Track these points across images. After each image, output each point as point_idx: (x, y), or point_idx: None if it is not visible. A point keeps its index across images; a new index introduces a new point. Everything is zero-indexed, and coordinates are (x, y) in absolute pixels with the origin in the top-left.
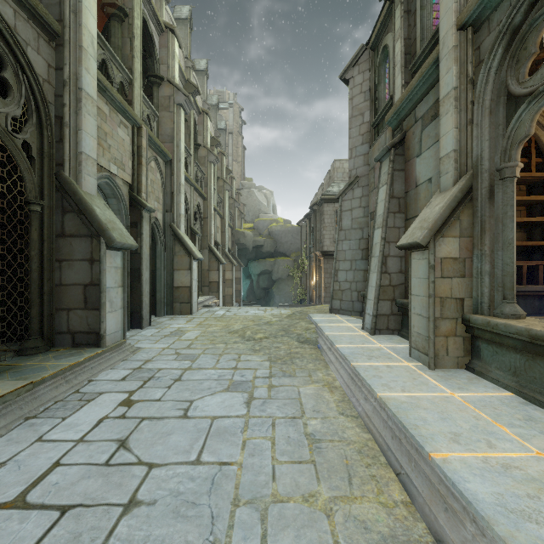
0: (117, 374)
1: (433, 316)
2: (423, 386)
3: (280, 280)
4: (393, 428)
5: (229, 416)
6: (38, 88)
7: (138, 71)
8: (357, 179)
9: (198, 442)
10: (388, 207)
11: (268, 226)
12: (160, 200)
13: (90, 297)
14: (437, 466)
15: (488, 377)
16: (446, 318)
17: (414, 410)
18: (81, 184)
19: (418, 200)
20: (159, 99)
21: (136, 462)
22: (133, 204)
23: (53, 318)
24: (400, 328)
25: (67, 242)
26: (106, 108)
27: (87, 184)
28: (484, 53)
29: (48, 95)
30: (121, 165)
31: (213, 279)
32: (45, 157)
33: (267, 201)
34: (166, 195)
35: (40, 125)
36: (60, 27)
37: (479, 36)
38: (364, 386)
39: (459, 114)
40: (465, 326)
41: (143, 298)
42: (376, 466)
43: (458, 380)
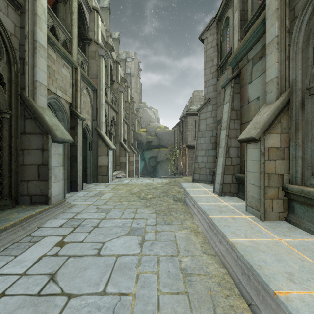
0: (57, 222)
1: (263, 186)
2: (259, 233)
3: (162, 161)
4: (242, 267)
5: (128, 254)
6: (8, 39)
7: (75, 34)
8: (209, 100)
9: (105, 275)
10: (230, 116)
11: (155, 130)
12: (89, 113)
13: (42, 172)
14: (282, 303)
15: (301, 227)
16: (272, 187)
17: (256, 253)
18: (36, 101)
19: (250, 111)
20: (89, 53)
21: (59, 293)
22: (72, 115)
23: (18, 186)
24: (238, 192)
25: (27, 138)
26: (54, 55)
27: (41, 101)
28: (297, 11)
29: (14, 44)
30: (64, 91)
31: (122, 161)
32: (12, 83)
33: (154, 116)
34: (93, 110)
35: (9, 63)
36: (23, 1)
37: (294, 1)
38: (218, 232)
39: (280, 53)
40: (284, 192)
41: (78, 173)
42: (233, 297)
43: (281, 229)
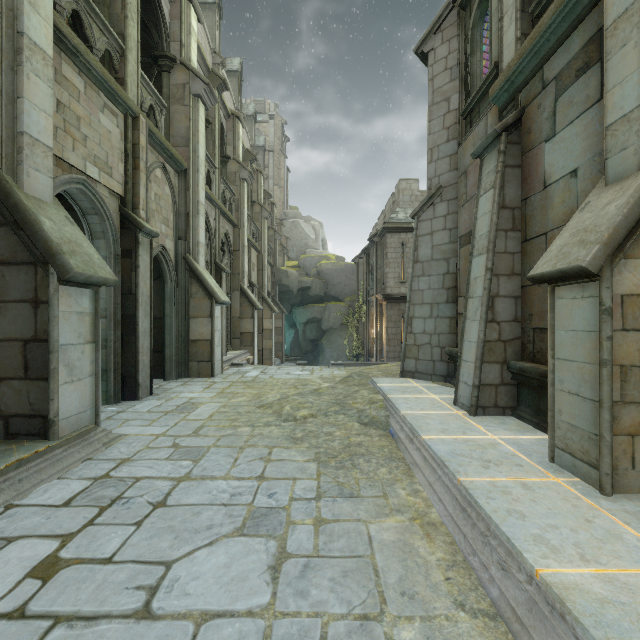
0: (62, 491)
1: (609, 400)
2: (617, 543)
3: (332, 329)
4: None
5: (233, 611)
6: None
7: (135, 40)
8: (440, 191)
9: None
10: (496, 222)
11: (316, 264)
12: (169, 222)
13: (33, 359)
14: None
15: None
16: (631, 402)
17: None
18: (21, 183)
19: (549, 207)
20: (170, 89)
21: None
22: (126, 224)
23: None
24: (515, 405)
25: None
26: (79, 81)
27: (35, 183)
28: None
29: None
30: (106, 167)
31: (246, 329)
32: None
33: (315, 234)
34: (178, 216)
35: None
36: None
37: None
38: (493, 534)
39: None
40: None
41: (139, 357)
42: None
43: None
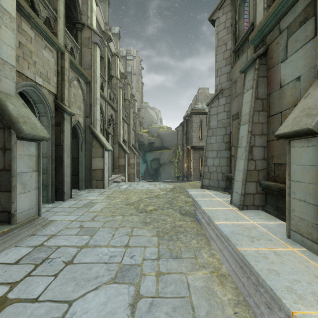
0: (16, 254)
1: None
2: None
3: (165, 163)
4: None
5: None
6: None
7: (62, 13)
8: (222, 91)
9: None
10: (253, 107)
11: (157, 131)
12: (81, 108)
13: (3, 180)
14: None
15: None
16: None
17: None
18: None
19: (283, 98)
20: (81, 39)
21: None
22: (57, 109)
23: None
24: (264, 204)
25: None
26: (31, 32)
27: (4, 85)
28: None
29: None
30: (47, 78)
31: (121, 163)
32: None
33: (156, 116)
34: (86, 105)
35: None
36: None
37: None
38: (261, 285)
39: None
40: None
41: (64, 178)
42: None
43: None
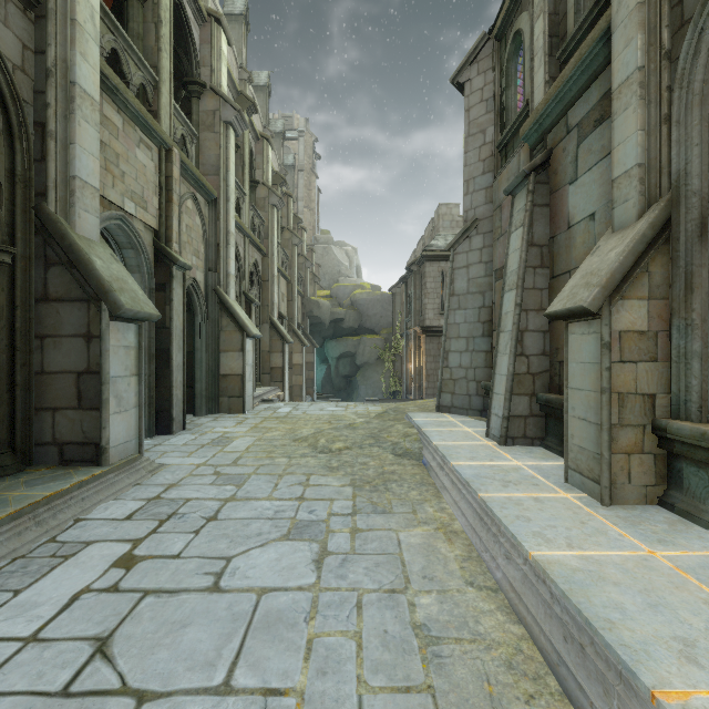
0: (122, 508)
1: (607, 422)
2: (600, 537)
3: (367, 365)
4: (565, 621)
5: (286, 587)
6: (6, 78)
7: (168, 71)
8: (476, 223)
9: (231, 642)
10: (525, 260)
11: (350, 293)
12: (200, 254)
13: (86, 390)
14: None
15: (701, 521)
16: (628, 425)
17: (598, 588)
18: (73, 224)
19: (572, 247)
20: (199, 115)
21: (117, 689)
22: (160, 258)
23: (30, 422)
24: (543, 436)
25: (52, 309)
26: (118, 118)
27: (84, 223)
28: (690, 8)
29: (22, 90)
30: (142, 202)
31: (276, 364)
32: (18, 182)
33: (349, 261)
34: (209, 247)
35: (10, 134)
36: None
37: None
38: (502, 534)
39: (647, 108)
40: (657, 438)
41: (173, 391)
42: (544, 699)
43: (653, 525)
